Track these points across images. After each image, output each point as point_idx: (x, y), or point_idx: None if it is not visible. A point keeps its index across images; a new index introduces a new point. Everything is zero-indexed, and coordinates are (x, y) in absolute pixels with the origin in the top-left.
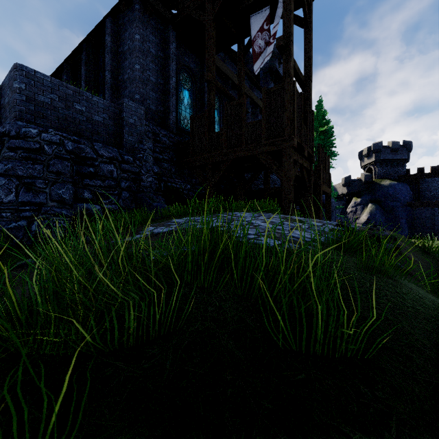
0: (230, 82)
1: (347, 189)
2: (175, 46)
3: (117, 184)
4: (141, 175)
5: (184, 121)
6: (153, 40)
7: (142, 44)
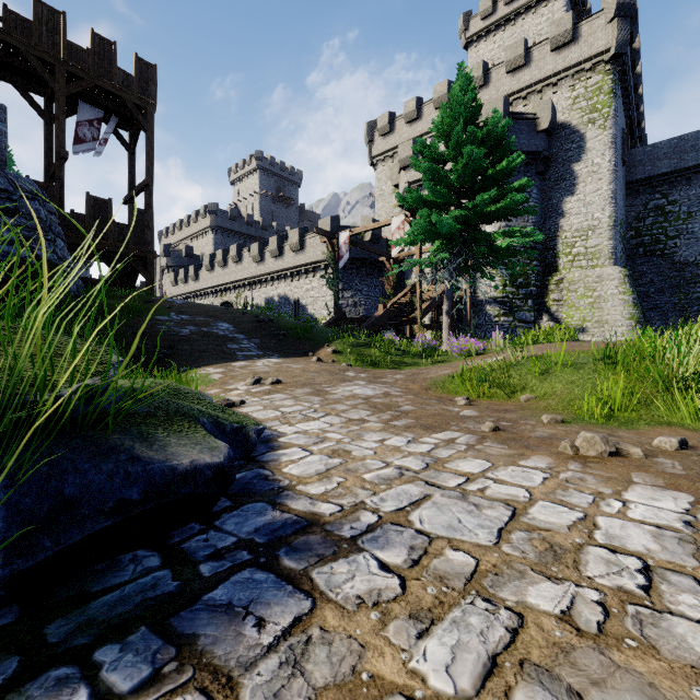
0: None
1: None
2: None
3: None
4: None
5: None
6: None
7: None
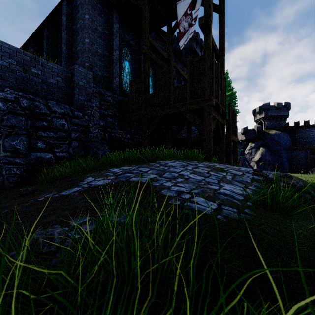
0: (161, 56)
1: (245, 137)
2: (118, 26)
3: (68, 135)
4: (89, 127)
5: (125, 85)
6: (100, 20)
7: (91, 23)
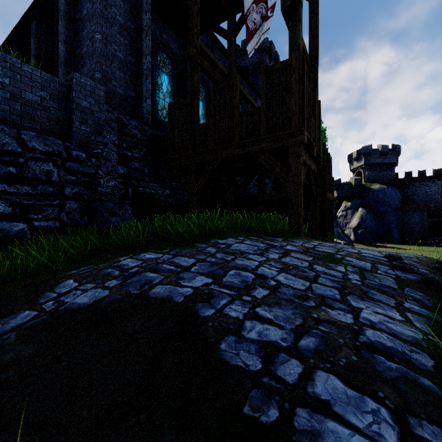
0: (218, 71)
1: (337, 193)
2: (151, 19)
3: (59, 191)
4: (98, 177)
5: (162, 112)
6: (121, 6)
7: (105, 8)
